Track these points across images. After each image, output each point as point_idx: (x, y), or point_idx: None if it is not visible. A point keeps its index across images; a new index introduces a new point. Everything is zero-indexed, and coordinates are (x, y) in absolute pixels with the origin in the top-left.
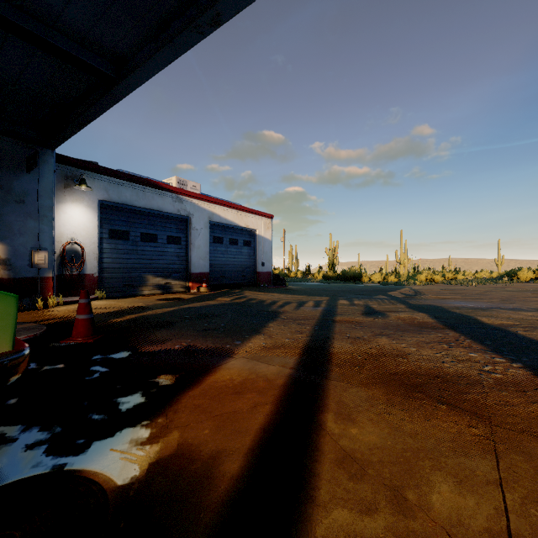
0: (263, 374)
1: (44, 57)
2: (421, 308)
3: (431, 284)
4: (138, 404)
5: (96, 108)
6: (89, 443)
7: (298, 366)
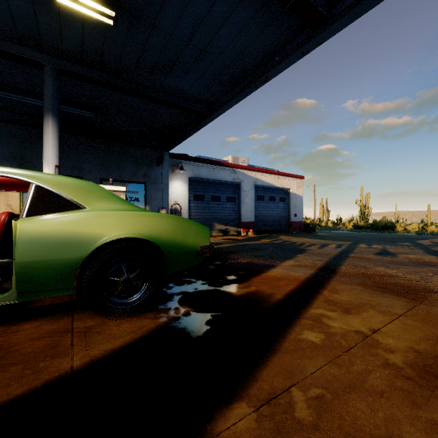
0: (292, 275)
1: (174, 110)
2: None
3: None
4: (234, 278)
5: (195, 129)
6: (222, 285)
7: (314, 274)
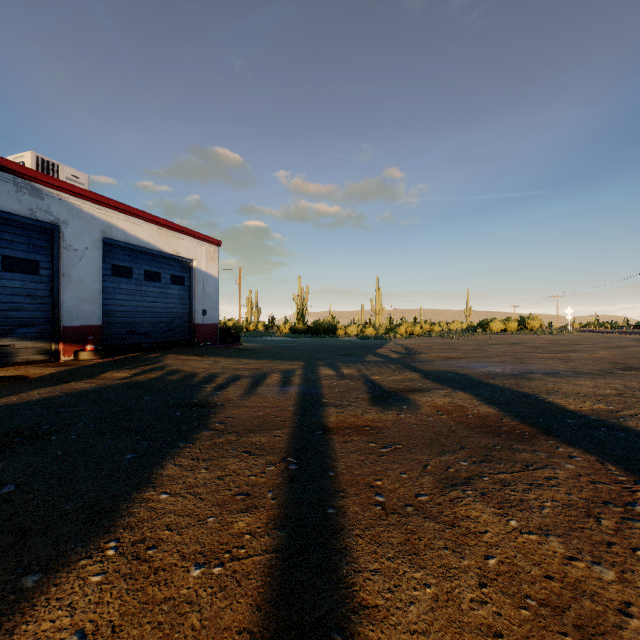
0: None
1: None
2: (443, 378)
3: (412, 337)
4: None
5: None
6: None
7: None
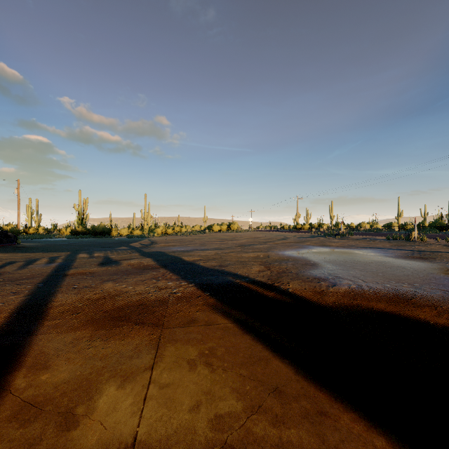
0: None
1: None
2: (150, 254)
3: (165, 236)
4: None
5: None
6: None
7: None
